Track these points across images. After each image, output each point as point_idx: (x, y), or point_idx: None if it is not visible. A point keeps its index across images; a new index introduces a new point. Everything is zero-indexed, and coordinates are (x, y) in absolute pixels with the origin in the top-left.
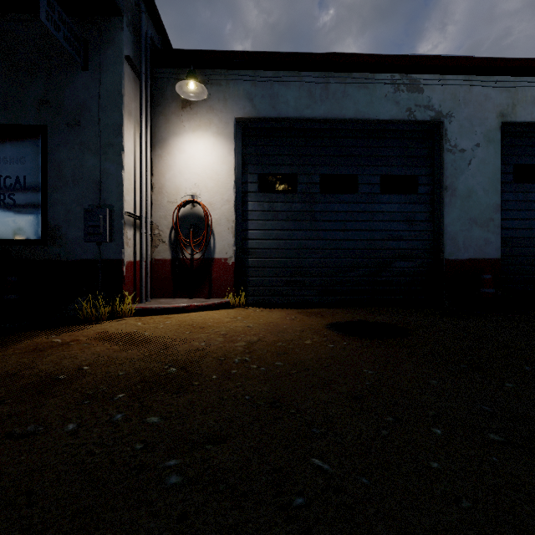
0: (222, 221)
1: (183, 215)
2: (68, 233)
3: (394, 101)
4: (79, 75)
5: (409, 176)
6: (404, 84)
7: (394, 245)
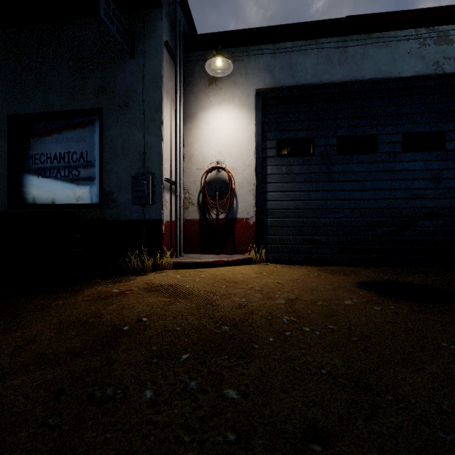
0: (244, 185)
1: (209, 180)
2: (119, 197)
3: (418, 56)
4: (128, 63)
5: (434, 133)
6: (430, 38)
7: (418, 203)
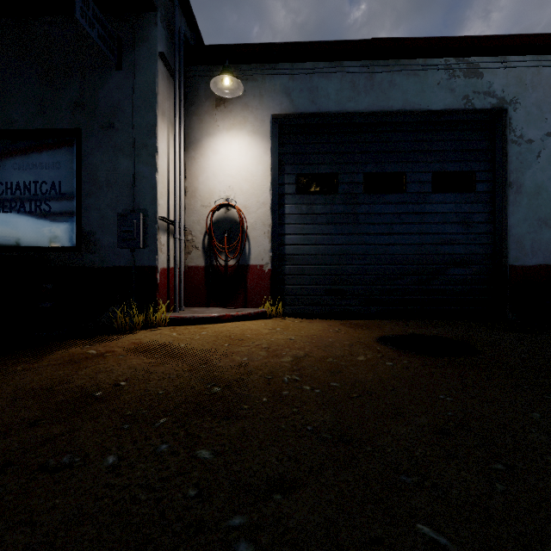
0: (258, 226)
1: (217, 219)
2: (102, 239)
3: (448, 89)
4: (113, 75)
5: (465, 173)
6: (460, 69)
7: (448, 250)
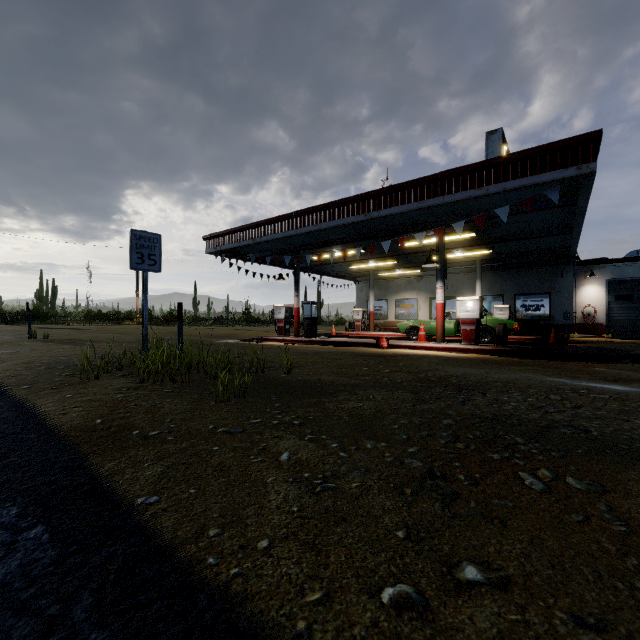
0: (600, 312)
1: (584, 310)
2: (556, 318)
3: None
4: (560, 280)
5: None
6: None
7: None
